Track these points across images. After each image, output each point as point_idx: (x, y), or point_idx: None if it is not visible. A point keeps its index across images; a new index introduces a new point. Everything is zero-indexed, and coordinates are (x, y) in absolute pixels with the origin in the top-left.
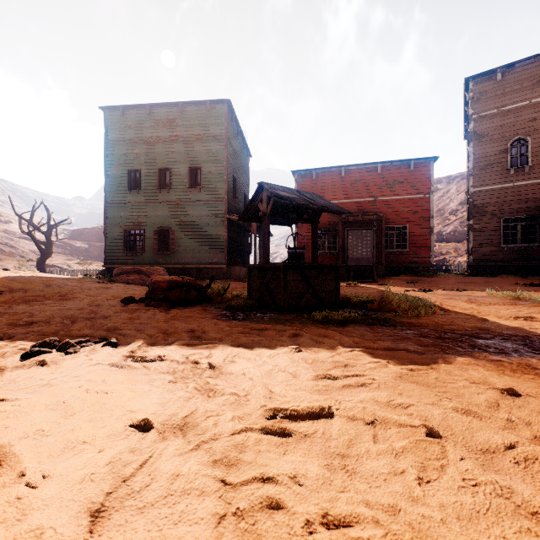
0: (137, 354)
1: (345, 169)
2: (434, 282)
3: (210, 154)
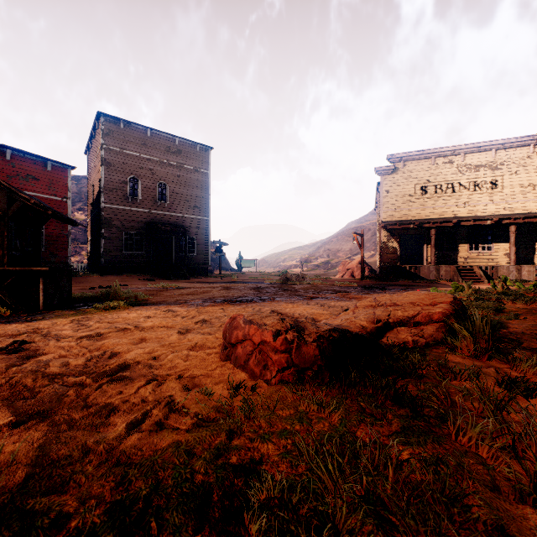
0: (85, 335)
1: None
2: (84, 281)
3: None
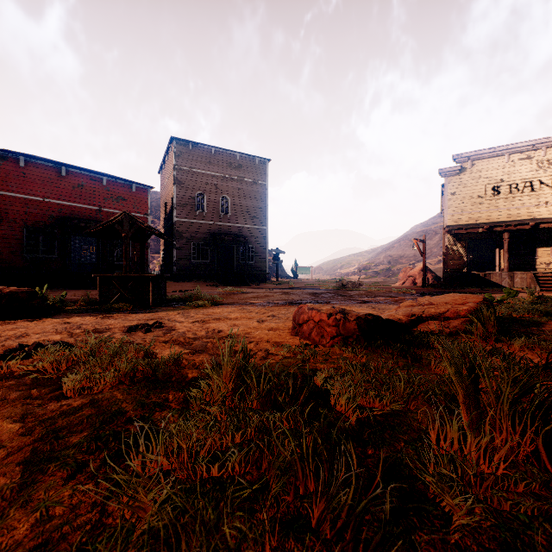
0: (195, 320)
1: (67, 169)
2: None
3: None
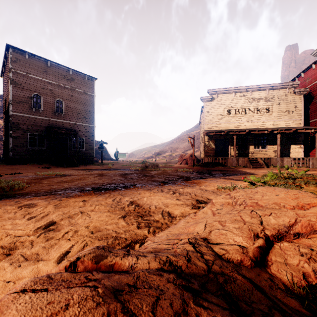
0: None
1: None
2: None
3: None
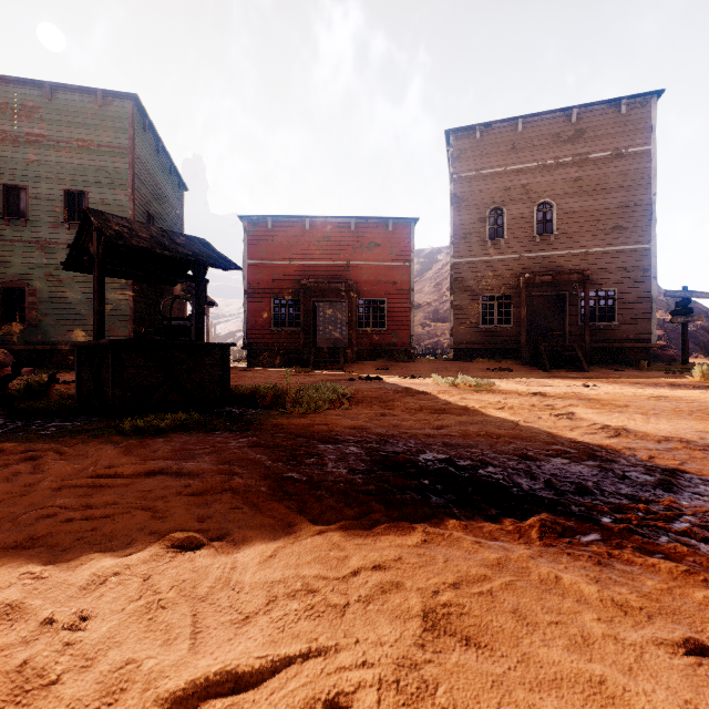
0: None
1: (311, 220)
2: (407, 368)
3: (104, 174)
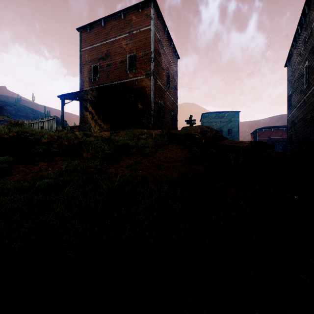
0: None
1: (273, 129)
2: None
3: (234, 126)
